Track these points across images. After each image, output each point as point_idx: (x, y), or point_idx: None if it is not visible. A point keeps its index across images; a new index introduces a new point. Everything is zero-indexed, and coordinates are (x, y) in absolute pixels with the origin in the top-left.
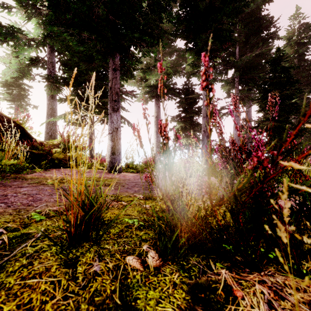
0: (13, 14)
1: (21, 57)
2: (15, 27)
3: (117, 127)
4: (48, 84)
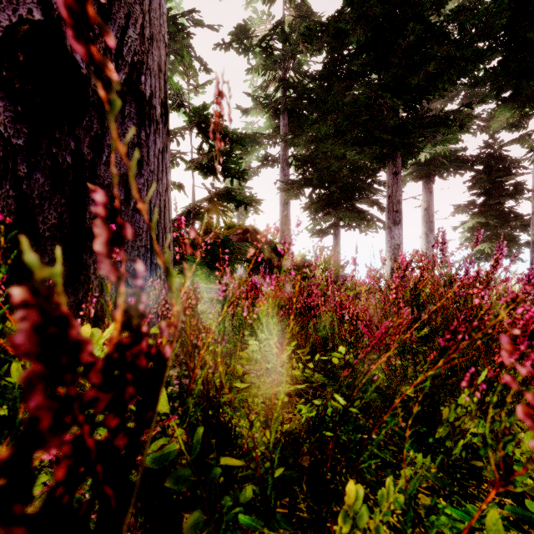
0: (249, 115)
1: (249, 157)
2: (258, 132)
3: (399, 243)
4: (292, 190)
